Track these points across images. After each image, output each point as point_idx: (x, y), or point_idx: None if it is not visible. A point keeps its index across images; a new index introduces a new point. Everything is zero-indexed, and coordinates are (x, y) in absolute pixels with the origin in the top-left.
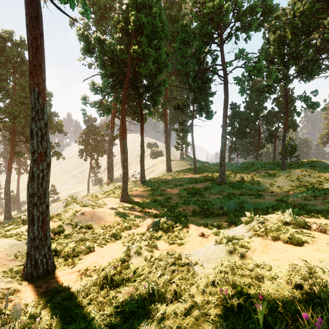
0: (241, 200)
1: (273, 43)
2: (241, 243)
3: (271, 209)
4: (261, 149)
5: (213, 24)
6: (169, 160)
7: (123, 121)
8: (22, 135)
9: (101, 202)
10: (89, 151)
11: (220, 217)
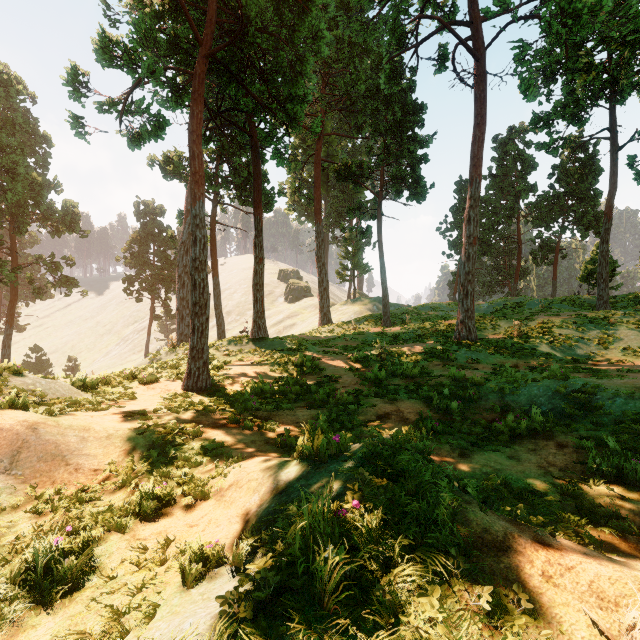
0: (579, 383)
1: None
2: None
3: None
4: (520, 279)
5: None
6: (326, 299)
7: (192, 150)
8: None
9: (122, 391)
10: (148, 280)
11: (529, 444)
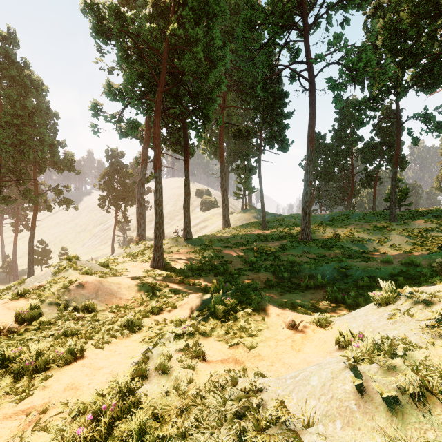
0: (344, 264)
1: (382, 32)
2: (441, 366)
3: (403, 277)
4: (354, 197)
5: (292, 5)
6: (227, 211)
7: (155, 143)
8: (12, 173)
9: (120, 268)
10: (114, 198)
11: (312, 291)
